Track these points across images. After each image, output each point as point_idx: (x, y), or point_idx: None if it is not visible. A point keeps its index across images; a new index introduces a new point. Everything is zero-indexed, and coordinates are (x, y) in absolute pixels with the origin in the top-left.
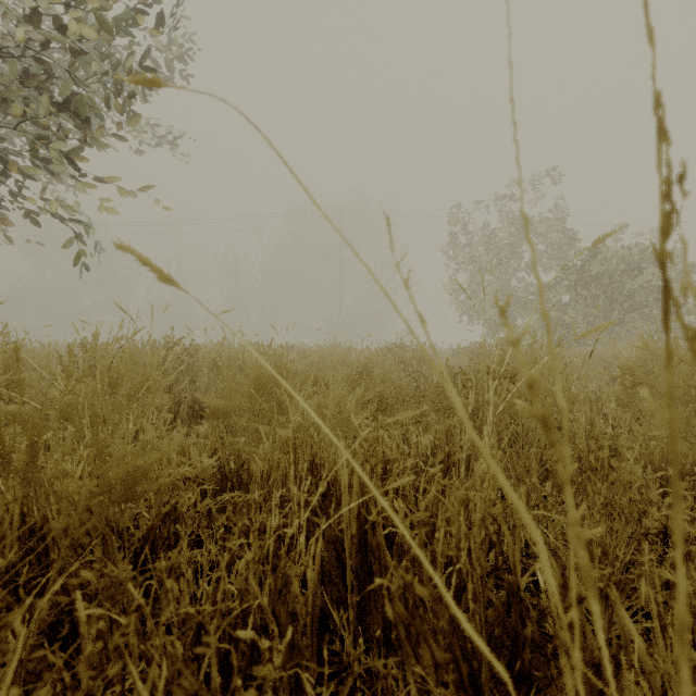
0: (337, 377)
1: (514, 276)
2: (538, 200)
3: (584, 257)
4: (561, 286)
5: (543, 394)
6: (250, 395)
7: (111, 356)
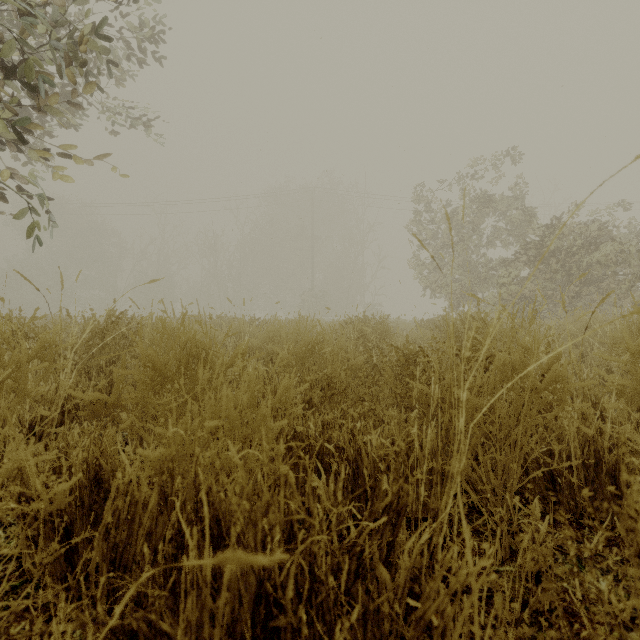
0: (283, 356)
1: (475, 252)
2: (498, 179)
3: (543, 233)
4: (520, 261)
5: (529, 386)
6: (153, 384)
7: (42, 331)
